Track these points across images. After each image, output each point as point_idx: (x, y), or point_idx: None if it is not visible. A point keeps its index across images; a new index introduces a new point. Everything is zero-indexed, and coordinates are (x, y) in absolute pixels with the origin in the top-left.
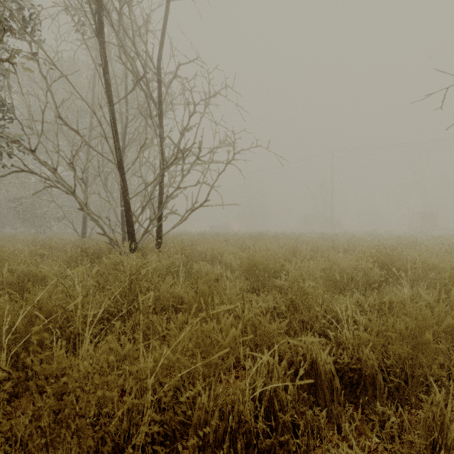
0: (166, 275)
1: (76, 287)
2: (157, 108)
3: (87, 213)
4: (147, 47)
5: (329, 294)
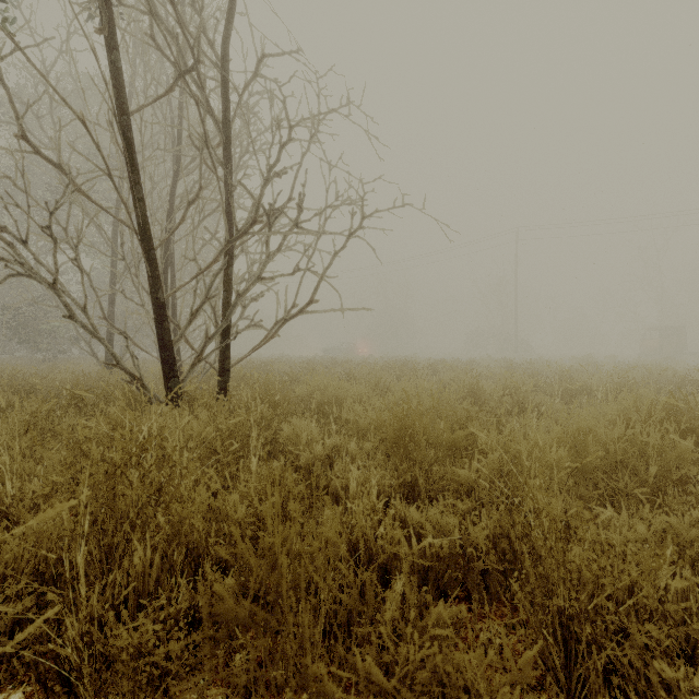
0: (222, 453)
1: (6, 490)
2: (221, 131)
3: (82, 324)
4: (200, 16)
5: (568, 494)
